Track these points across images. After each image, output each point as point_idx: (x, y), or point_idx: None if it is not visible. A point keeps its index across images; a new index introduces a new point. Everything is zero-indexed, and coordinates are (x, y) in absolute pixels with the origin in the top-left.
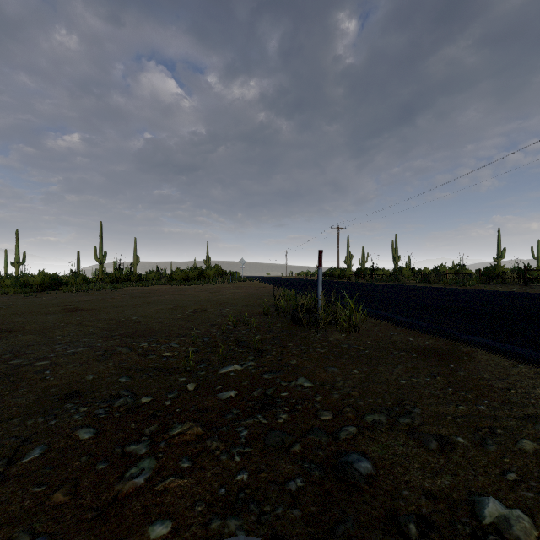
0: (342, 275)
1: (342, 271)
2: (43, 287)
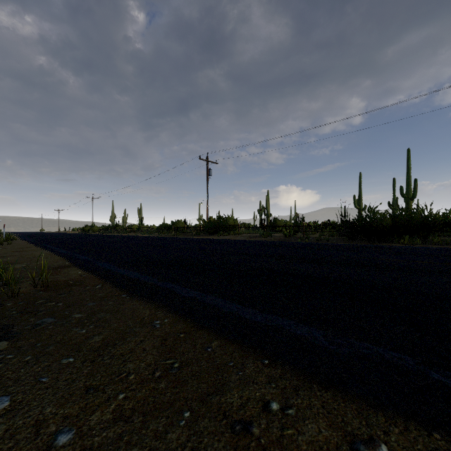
0: (91, 230)
1: (91, 227)
2: None
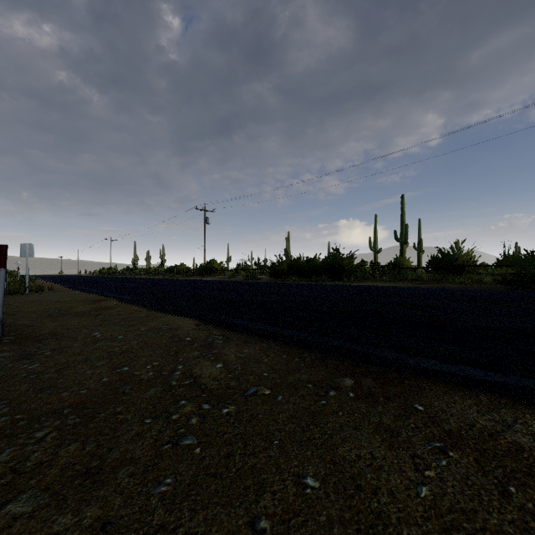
0: (108, 272)
1: (108, 270)
2: None
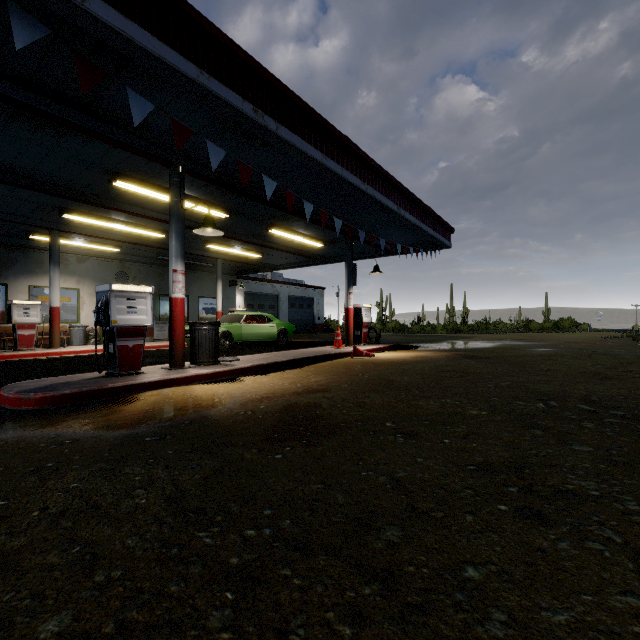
0: None
1: None
2: (453, 331)
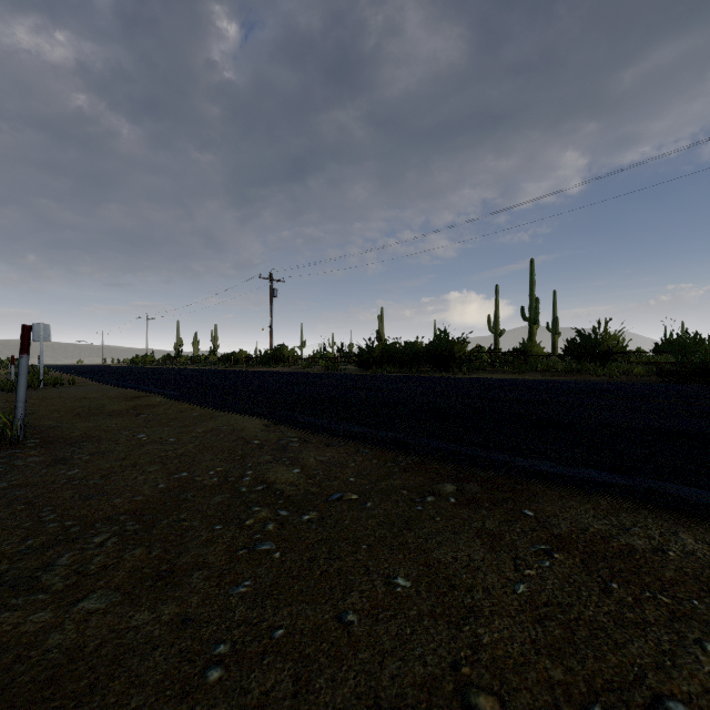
0: (143, 362)
1: (143, 358)
2: None
